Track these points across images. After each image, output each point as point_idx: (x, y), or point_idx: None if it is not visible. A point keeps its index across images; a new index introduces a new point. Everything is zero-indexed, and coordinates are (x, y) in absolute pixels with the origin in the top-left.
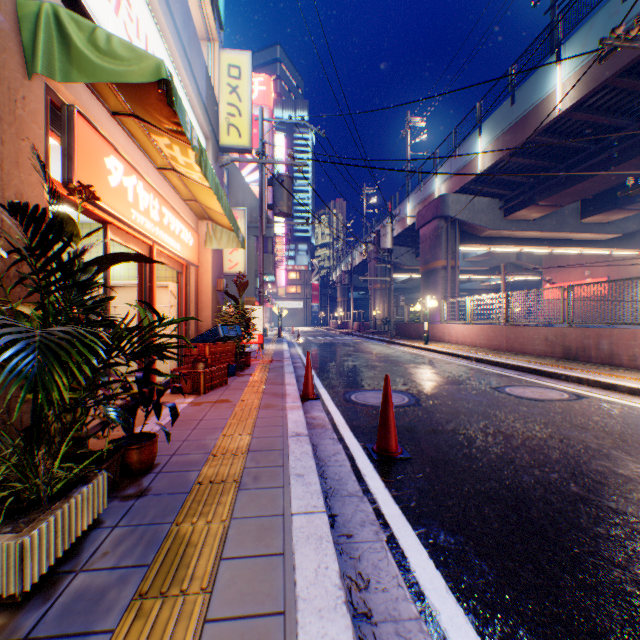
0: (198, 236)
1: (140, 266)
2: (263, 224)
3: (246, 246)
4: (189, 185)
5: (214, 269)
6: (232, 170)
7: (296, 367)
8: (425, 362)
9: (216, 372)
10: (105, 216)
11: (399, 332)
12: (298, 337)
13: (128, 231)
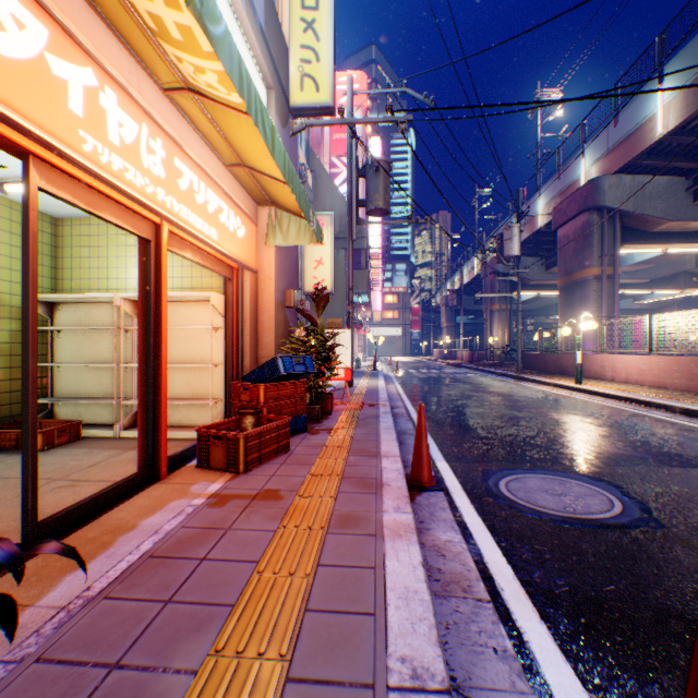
0: (255, 227)
1: (142, 259)
2: (352, 226)
3: (333, 259)
4: (218, 119)
5: (280, 276)
6: (318, 173)
7: (396, 415)
8: (592, 412)
9: (268, 433)
10: (8, 132)
11: (528, 364)
12: (396, 370)
13: (90, 183)
